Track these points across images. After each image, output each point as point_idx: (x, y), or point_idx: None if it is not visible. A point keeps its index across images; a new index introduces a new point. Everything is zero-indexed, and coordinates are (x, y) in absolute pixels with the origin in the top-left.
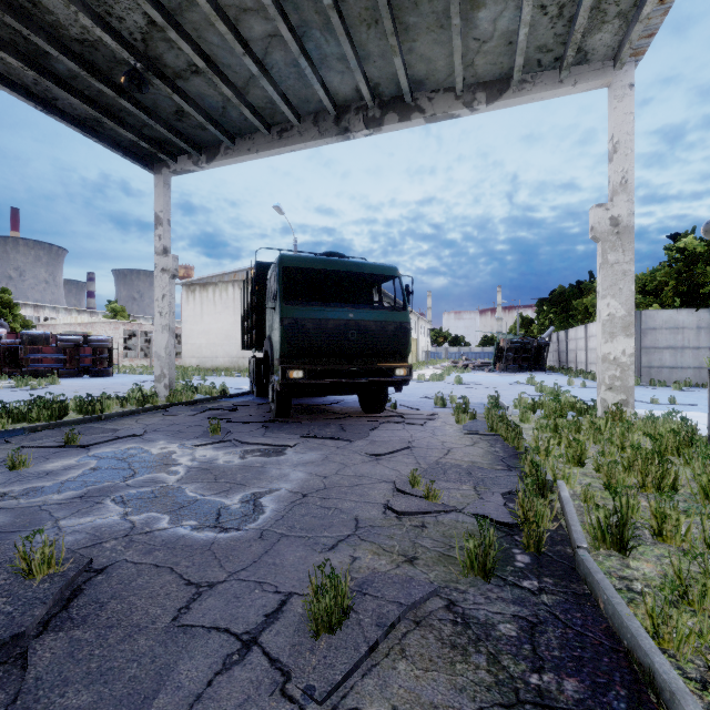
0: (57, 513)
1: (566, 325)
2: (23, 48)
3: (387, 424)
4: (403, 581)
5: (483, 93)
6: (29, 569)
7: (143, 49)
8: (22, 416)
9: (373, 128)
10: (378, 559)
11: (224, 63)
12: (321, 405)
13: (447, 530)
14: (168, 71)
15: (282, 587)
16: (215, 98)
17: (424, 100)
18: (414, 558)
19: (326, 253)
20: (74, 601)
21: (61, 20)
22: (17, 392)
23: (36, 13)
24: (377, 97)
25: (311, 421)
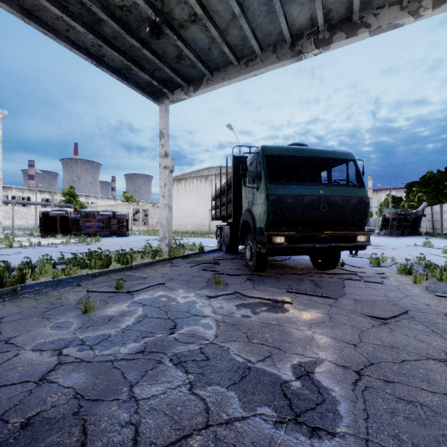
0: (128, 374)
1: (435, 201)
2: (86, 19)
3: (348, 281)
4: None
5: (429, 0)
6: None
7: (160, 7)
8: (85, 264)
9: (322, 47)
10: None
11: (214, 10)
12: (277, 261)
13: None
14: (175, 23)
15: None
16: (204, 41)
17: (369, 17)
18: None
19: (293, 144)
20: None
21: None
22: (79, 246)
23: None
24: (326, 22)
25: (282, 275)
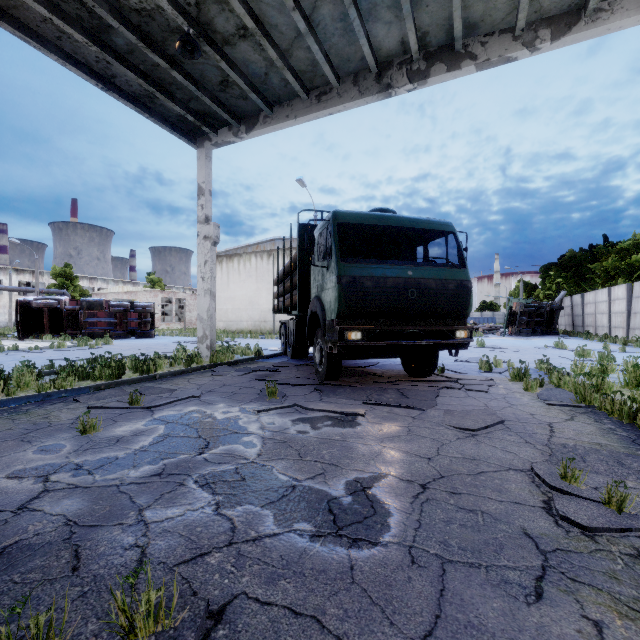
0: (138, 498)
1: (577, 289)
2: (88, 23)
3: (445, 390)
4: None
5: (547, 30)
6: (129, 626)
7: (196, 14)
8: (86, 374)
9: (417, 81)
10: None
11: (271, 24)
12: (359, 367)
13: None
14: (217, 37)
15: None
16: (259, 63)
17: (476, 45)
18: None
19: (376, 210)
20: None
21: None
22: (78, 351)
23: None
24: (422, 48)
25: (361, 384)
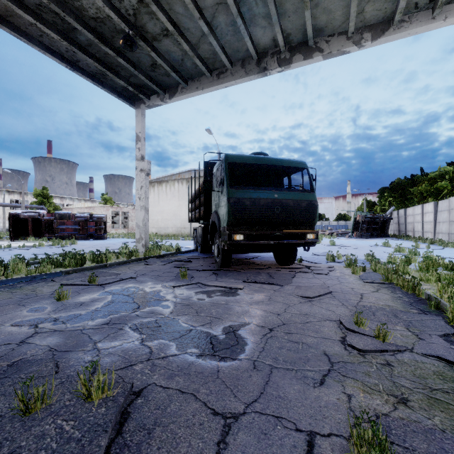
0: (93, 336)
1: (402, 205)
2: (60, 26)
3: (300, 273)
4: (423, 431)
5: (368, 33)
6: (88, 394)
7: (134, 21)
8: (59, 263)
9: (284, 66)
10: (372, 398)
11: (185, 27)
12: (246, 259)
13: (415, 370)
14: (148, 36)
15: (300, 424)
16: (177, 53)
17: (322, 43)
18: (405, 399)
19: (255, 153)
20: (125, 426)
21: (84, 5)
22: (53, 248)
23: (68, 1)
24: (287, 44)
25: (245, 270)
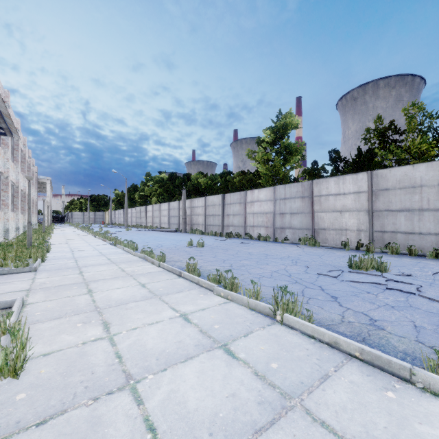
0: None
1: None
2: None
3: None
4: None
5: None
6: None
7: None
8: None
9: None
10: None
11: None
12: None
13: None
14: None
15: None
16: None
17: None
18: None
19: None
20: None
21: None
22: None
23: None
24: None
25: None
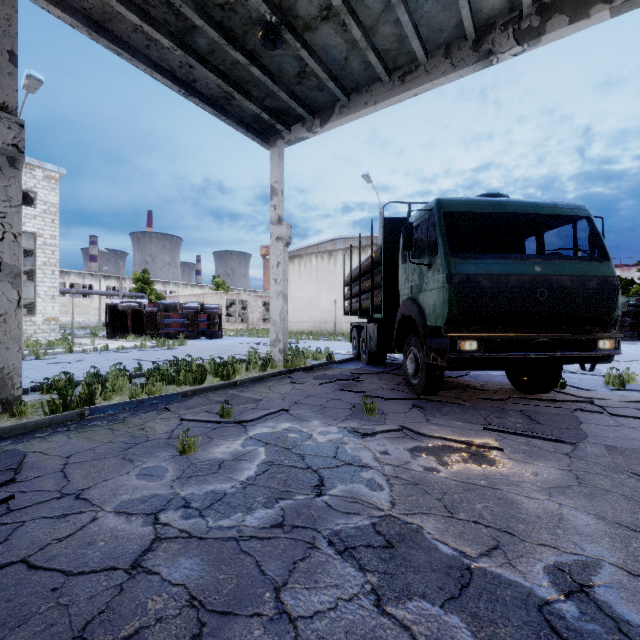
0: (266, 565)
1: None
2: (174, 27)
3: (582, 413)
4: None
5: None
6: None
7: (278, 0)
8: (172, 378)
9: (528, 41)
10: None
11: None
12: (450, 378)
13: None
14: (298, 23)
15: None
16: (339, 47)
17: None
18: None
19: (485, 195)
20: None
21: None
22: (158, 351)
23: None
24: (535, 1)
25: (467, 401)
